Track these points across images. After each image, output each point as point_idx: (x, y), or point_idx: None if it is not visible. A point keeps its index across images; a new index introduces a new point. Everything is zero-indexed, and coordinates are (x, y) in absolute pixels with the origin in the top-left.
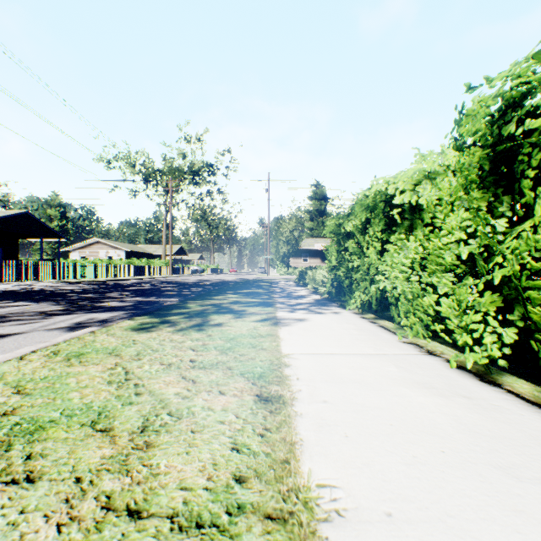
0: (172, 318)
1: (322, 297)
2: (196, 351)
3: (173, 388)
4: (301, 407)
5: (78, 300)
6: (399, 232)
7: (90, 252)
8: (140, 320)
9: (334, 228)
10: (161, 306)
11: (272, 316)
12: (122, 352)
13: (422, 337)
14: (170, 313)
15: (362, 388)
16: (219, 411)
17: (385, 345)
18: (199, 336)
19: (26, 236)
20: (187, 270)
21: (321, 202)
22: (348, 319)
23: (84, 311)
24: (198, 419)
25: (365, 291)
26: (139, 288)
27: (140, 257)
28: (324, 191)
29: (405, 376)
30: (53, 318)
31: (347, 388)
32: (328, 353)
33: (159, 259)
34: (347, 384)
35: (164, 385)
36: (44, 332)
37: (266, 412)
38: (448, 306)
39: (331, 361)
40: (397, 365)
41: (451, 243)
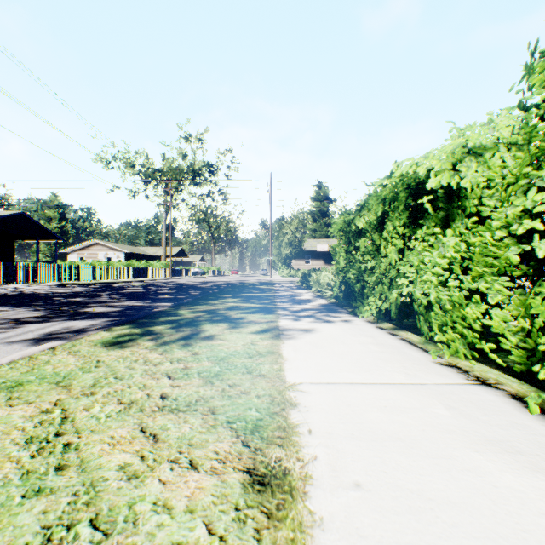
0: (156, 328)
1: (328, 301)
2: (173, 379)
3: (120, 453)
4: (320, 502)
5: (62, 305)
6: (427, 227)
7: (88, 254)
8: (118, 332)
9: (342, 226)
10: (149, 313)
11: (274, 326)
12: (74, 380)
13: (463, 358)
14: (156, 321)
15: (409, 452)
16: (180, 513)
17: (419, 368)
18: (181, 355)
19: (22, 237)
20: (187, 272)
21: (324, 203)
22: (363, 330)
23: (63, 318)
24: (139, 539)
25: (381, 296)
26: (134, 291)
27: (140, 259)
28: (326, 192)
29: (465, 426)
30: (23, 327)
31: (386, 452)
32: (347, 383)
33: (159, 261)
34: (385, 443)
35: (108, 448)
36: (2, 346)
37: (261, 518)
38: (502, 319)
39: (354, 396)
40: (446, 404)
41: (500, 237)
